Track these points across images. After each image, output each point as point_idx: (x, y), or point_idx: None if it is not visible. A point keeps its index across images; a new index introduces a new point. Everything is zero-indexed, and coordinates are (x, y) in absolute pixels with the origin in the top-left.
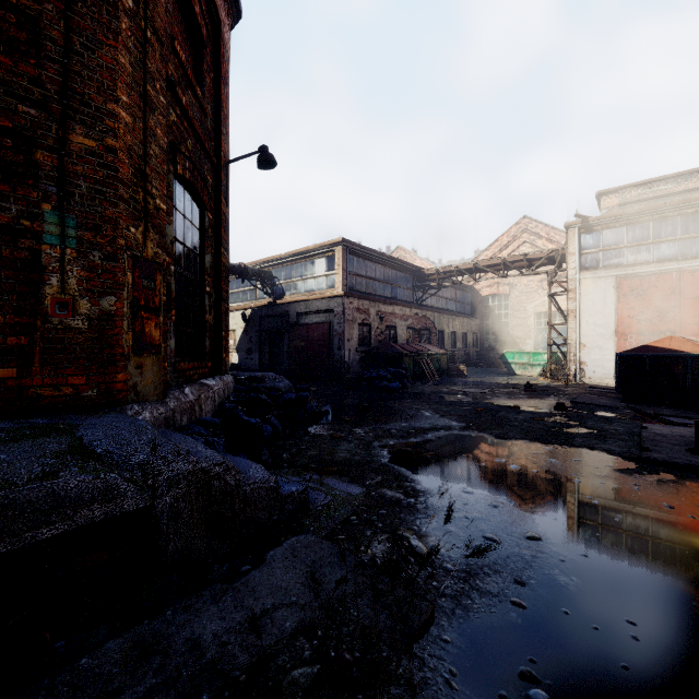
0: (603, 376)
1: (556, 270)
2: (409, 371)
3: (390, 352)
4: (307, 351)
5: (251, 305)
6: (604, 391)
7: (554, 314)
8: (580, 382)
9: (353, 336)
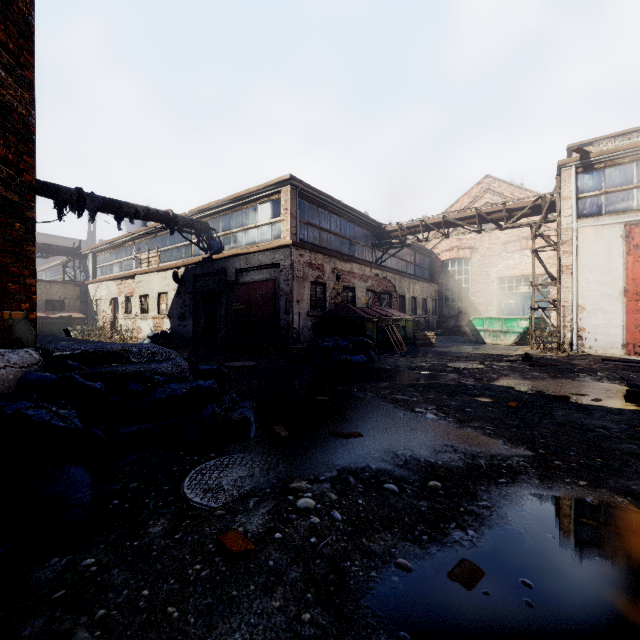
0: (608, 345)
1: (542, 221)
2: (374, 340)
3: (349, 316)
4: (248, 315)
5: (184, 262)
6: (630, 365)
7: (518, 278)
8: (582, 353)
9: (304, 297)
